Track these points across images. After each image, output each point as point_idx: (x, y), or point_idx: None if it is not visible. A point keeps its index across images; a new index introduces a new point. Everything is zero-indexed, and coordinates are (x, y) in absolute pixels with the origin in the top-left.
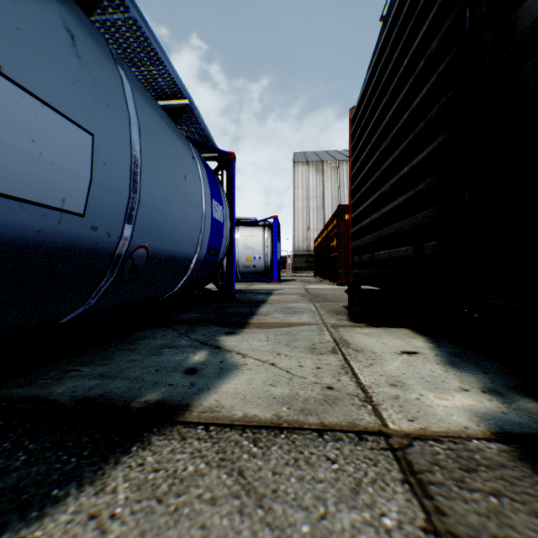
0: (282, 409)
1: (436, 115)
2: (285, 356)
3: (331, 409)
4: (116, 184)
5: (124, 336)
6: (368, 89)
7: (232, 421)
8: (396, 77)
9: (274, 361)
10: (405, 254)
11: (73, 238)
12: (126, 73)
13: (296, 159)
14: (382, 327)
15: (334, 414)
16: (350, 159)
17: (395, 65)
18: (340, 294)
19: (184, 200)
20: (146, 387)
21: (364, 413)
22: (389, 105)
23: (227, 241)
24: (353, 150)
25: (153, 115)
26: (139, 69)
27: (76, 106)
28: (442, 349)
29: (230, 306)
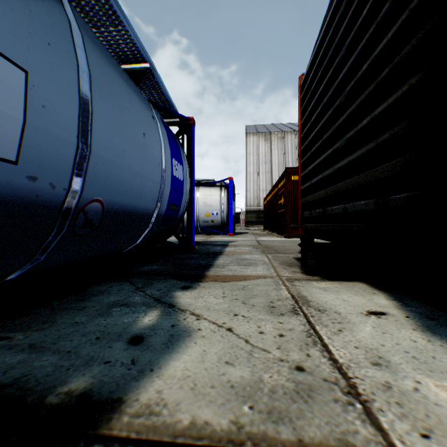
0: (243, 410)
1: (407, 56)
2: (242, 317)
3: (308, 410)
4: (60, 131)
5: (79, 291)
6: (319, 53)
7: (174, 436)
8: (352, 31)
9: (231, 325)
10: (364, 208)
11: (3, 188)
12: (77, 20)
13: (248, 130)
14: (337, 281)
15: (315, 420)
16: (300, 122)
17: (351, 20)
18: (289, 246)
19: (143, 156)
20: (77, 367)
21: (354, 418)
22: (343, 62)
23: (187, 198)
24: (303, 114)
25: (108, 68)
26: (100, 30)
27: (0, 33)
28: (409, 308)
29: (189, 257)
